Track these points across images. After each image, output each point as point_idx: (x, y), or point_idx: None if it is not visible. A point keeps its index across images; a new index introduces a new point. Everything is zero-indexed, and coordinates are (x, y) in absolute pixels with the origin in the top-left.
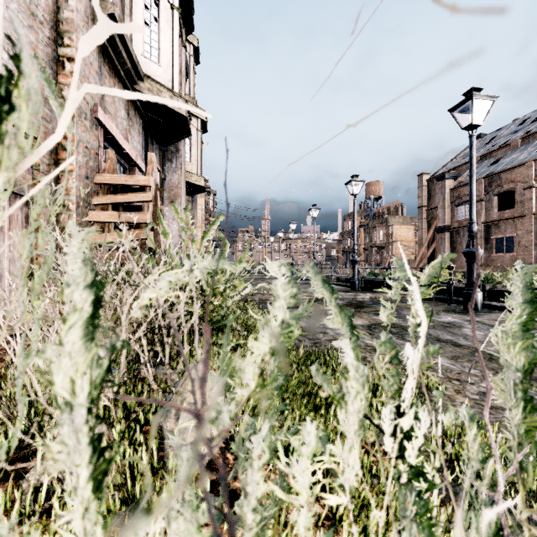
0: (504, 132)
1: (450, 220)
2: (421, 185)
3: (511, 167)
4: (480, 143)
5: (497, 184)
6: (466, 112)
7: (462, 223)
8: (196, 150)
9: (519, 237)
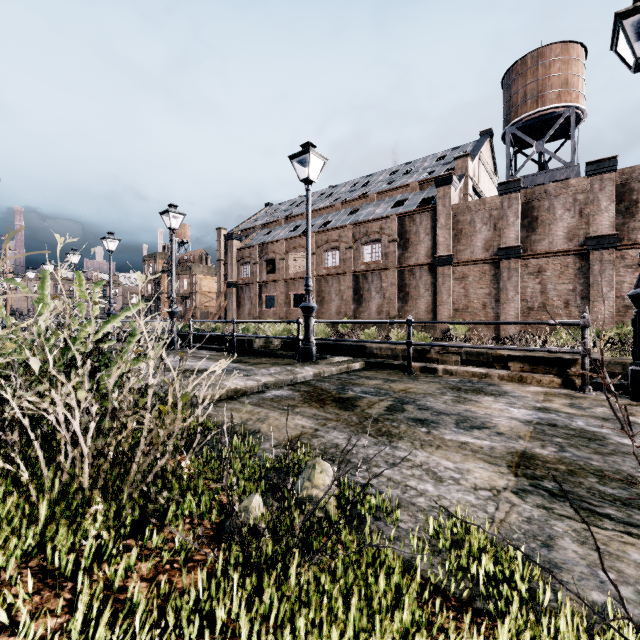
0: (282, 208)
1: (237, 277)
2: (219, 239)
3: (273, 241)
4: (268, 212)
5: (266, 252)
6: (173, 216)
7: (245, 281)
8: None
9: (278, 296)
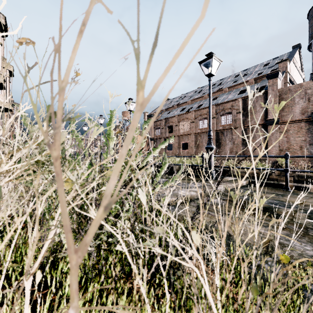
0: (175, 100)
1: (153, 135)
2: (145, 117)
3: (171, 116)
4: (167, 103)
5: (168, 122)
6: (130, 104)
7: (157, 137)
8: (6, 88)
9: (174, 144)
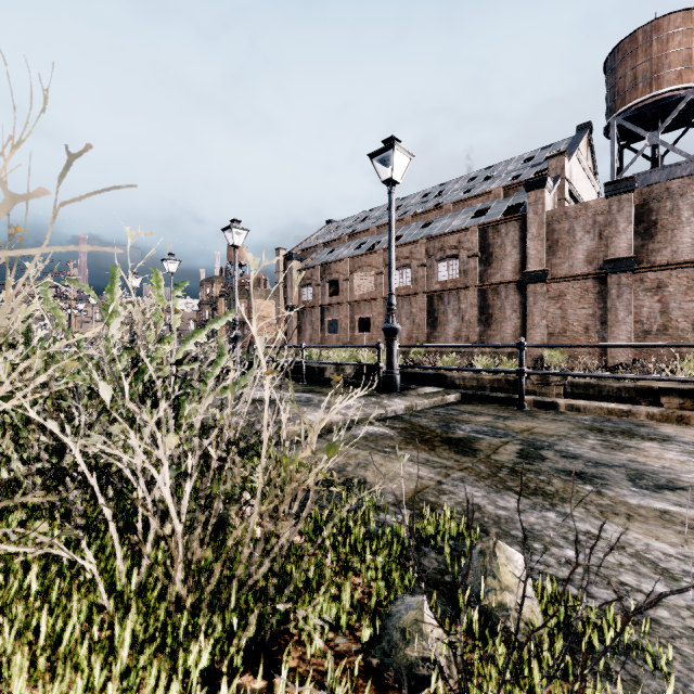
0: (345, 225)
1: (297, 300)
2: (278, 260)
3: (336, 260)
4: (329, 229)
5: (329, 272)
6: (236, 233)
7: (306, 304)
8: None
9: (341, 320)
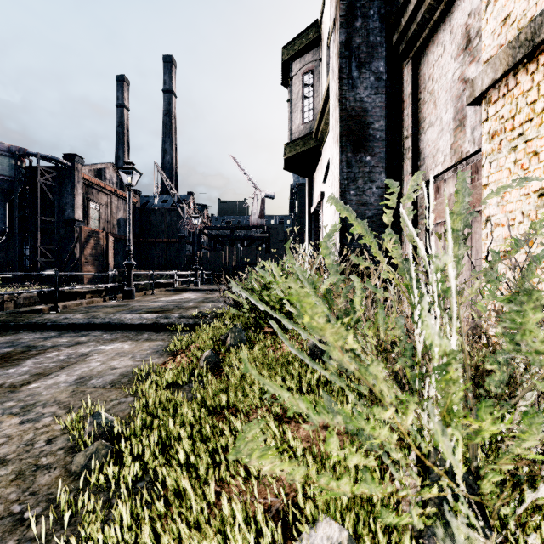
0: None
1: None
2: None
3: None
4: None
5: None
6: None
7: None
8: None
9: None
